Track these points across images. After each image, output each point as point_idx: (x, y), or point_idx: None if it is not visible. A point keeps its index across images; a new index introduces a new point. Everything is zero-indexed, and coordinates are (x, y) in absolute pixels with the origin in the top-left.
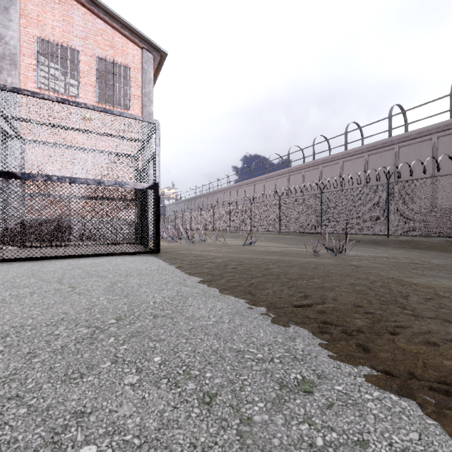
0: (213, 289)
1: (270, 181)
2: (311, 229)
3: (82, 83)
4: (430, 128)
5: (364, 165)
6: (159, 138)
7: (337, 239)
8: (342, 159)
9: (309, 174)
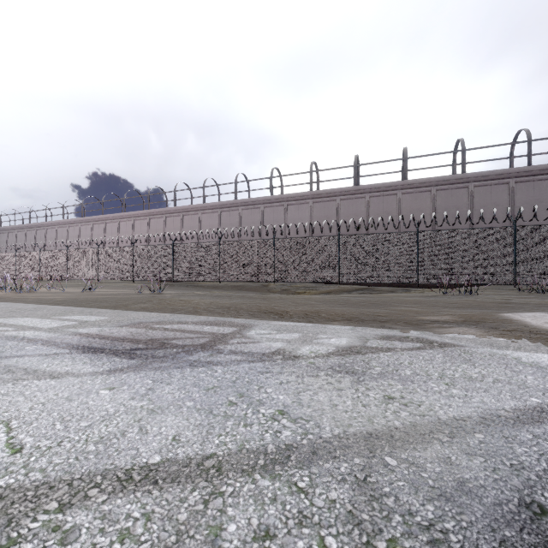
0: (59, 306)
1: (126, 222)
2: (165, 277)
3: None
4: (260, 200)
5: (218, 220)
6: None
7: (186, 286)
8: (201, 211)
9: (171, 220)
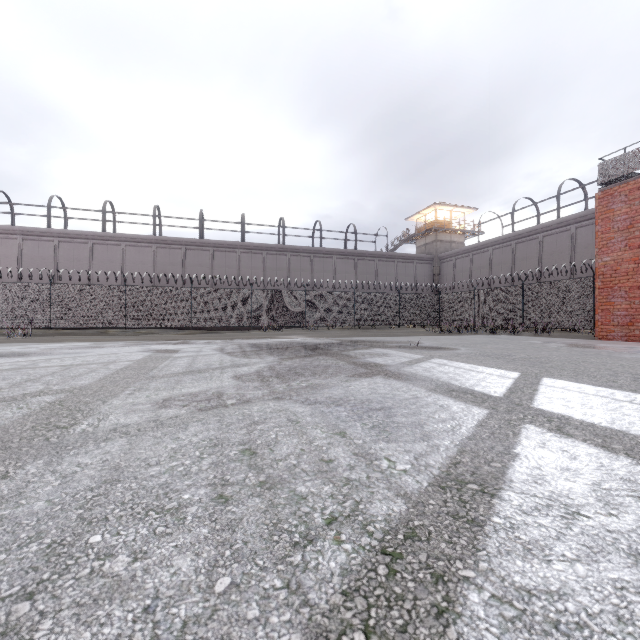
0: None
1: None
2: None
3: None
4: (88, 234)
5: (17, 249)
6: None
7: None
8: None
9: None
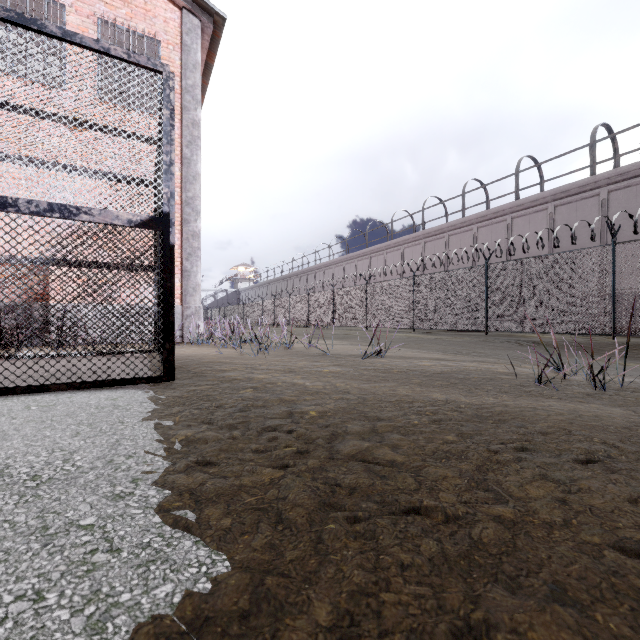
0: None
1: (394, 252)
2: (469, 325)
3: (70, 64)
4: None
5: (547, 223)
6: (173, 108)
7: (515, 342)
8: (511, 215)
9: (456, 239)
